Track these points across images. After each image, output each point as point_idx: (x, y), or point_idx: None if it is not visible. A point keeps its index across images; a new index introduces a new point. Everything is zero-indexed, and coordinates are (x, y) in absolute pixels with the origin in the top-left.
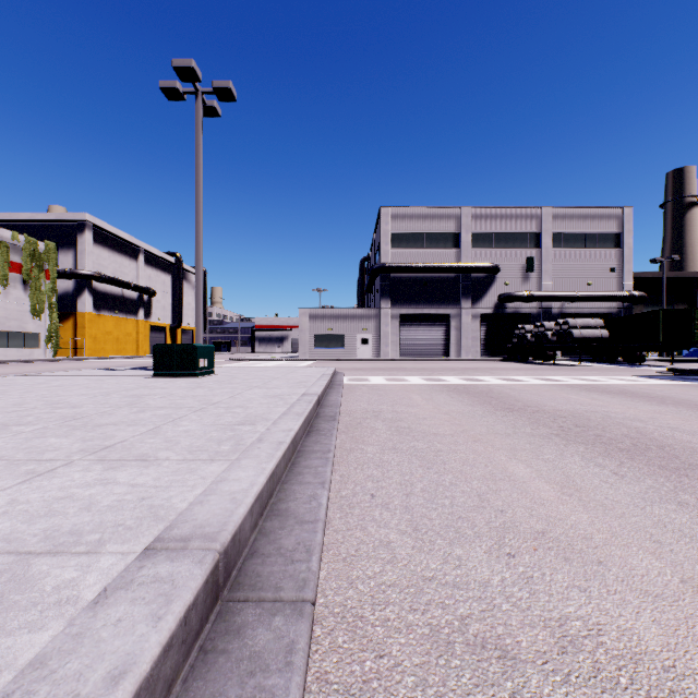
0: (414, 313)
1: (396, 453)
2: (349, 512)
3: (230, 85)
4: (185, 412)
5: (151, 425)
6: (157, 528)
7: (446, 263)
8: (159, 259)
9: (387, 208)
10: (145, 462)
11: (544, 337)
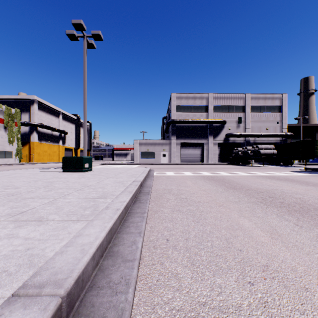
0: (187, 142)
1: (180, 213)
2: (154, 251)
3: (100, 33)
4: (72, 191)
5: (51, 199)
6: (28, 274)
7: (202, 119)
8: (69, 117)
9: (174, 94)
10: (39, 222)
11: (247, 153)
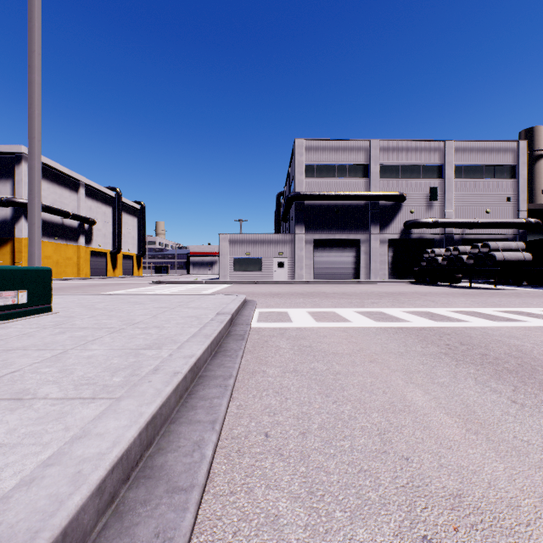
0: (327, 238)
1: None
2: None
3: None
4: None
5: None
6: None
7: (357, 191)
8: (100, 192)
9: (302, 141)
10: None
11: (458, 260)
